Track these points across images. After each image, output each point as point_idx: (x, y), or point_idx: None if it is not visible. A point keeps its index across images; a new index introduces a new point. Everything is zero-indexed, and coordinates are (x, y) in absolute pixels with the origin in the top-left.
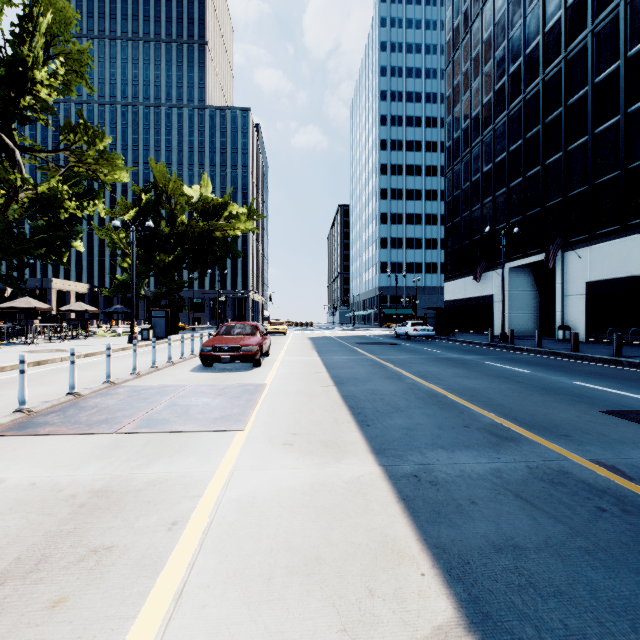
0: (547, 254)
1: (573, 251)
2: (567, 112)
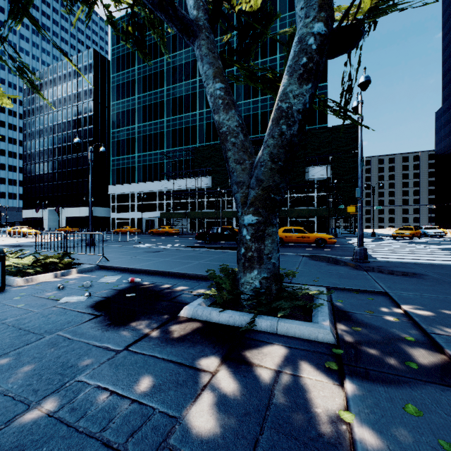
0: (56, 209)
1: (64, 208)
2: (63, 172)
